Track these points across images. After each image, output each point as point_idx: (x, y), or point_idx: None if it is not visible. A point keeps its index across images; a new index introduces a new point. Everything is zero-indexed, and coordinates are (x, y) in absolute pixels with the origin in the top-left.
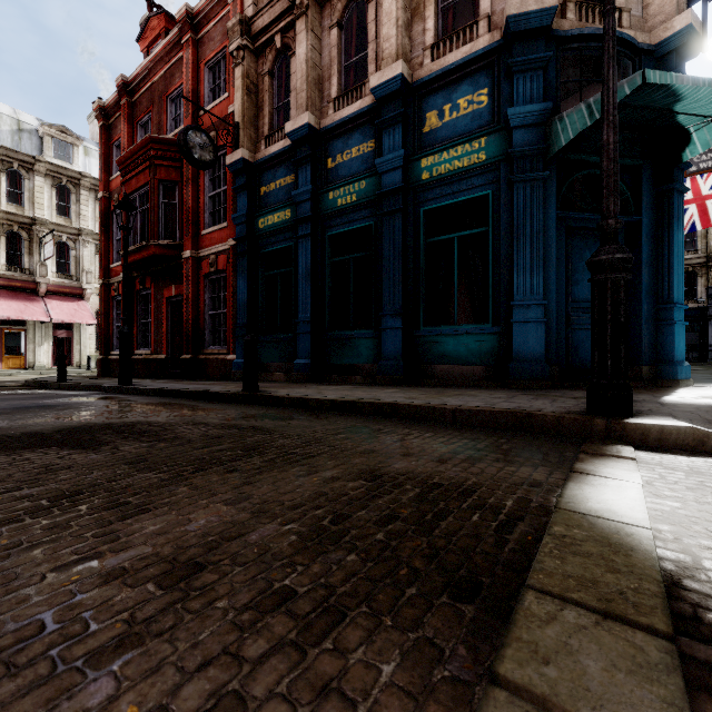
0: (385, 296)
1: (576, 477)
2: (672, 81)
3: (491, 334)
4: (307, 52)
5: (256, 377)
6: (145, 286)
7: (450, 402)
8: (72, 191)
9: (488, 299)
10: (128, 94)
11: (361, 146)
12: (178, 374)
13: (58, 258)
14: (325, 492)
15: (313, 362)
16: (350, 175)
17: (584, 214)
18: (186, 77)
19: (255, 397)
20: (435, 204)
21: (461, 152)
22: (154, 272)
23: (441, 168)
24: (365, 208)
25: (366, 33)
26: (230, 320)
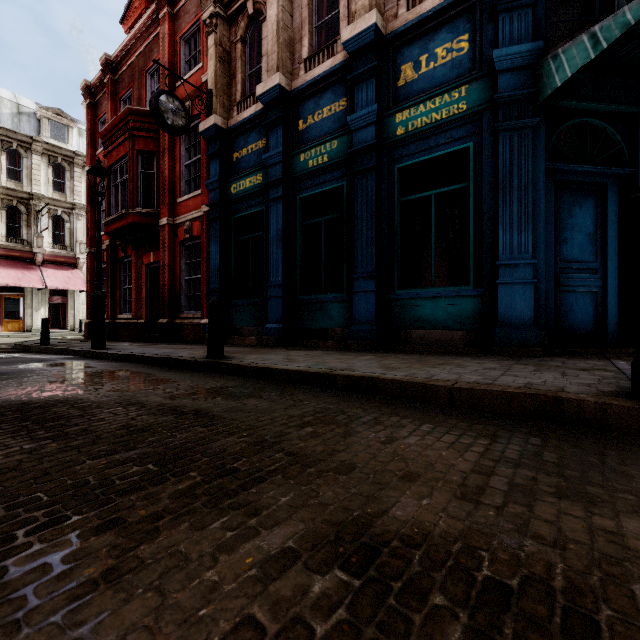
0: (357, 258)
1: None
2: None
3: (472, 296)
4: (278, 14)
5: (221, 343)
6: (126, 253)
7: (438, 374)
8: (67, 169)
9: (470, 259)
10: (111, 71)
11: (332, 105)
12: (156, 337)
13: (54, 230)
14: (259, 624)
15: (284, 326)
16: (322, 135)
17: (576, 165)
18: (163, 50)
19: (217, 365)
20: (410, 160)
21: (439, 104)
22: (134, 239)
23: (417, 122)
24: (337, 169)
25: None
26: (204, 285)
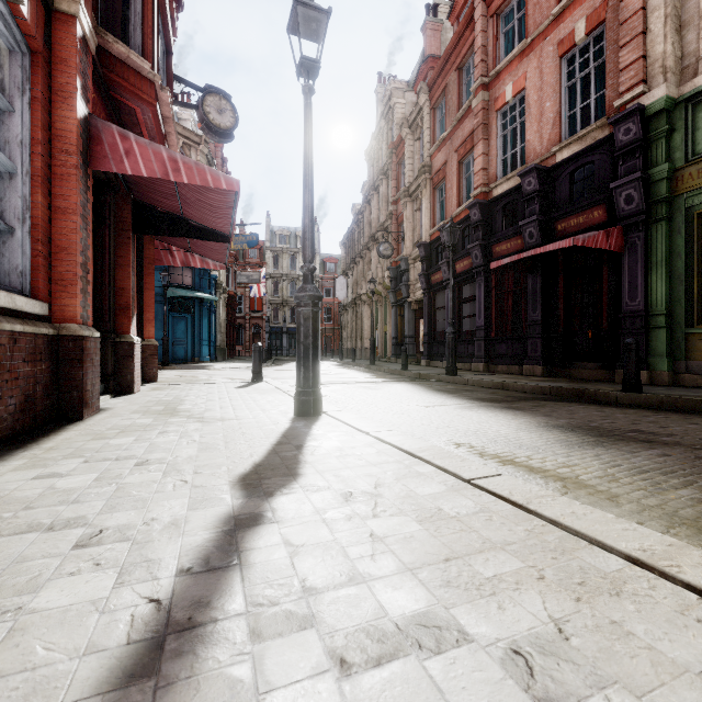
0: None
1: None
2: (188, 295)
3: None
4: None
5: None
6: None
7: None
8: None
9: None
10: None
11: None
12: None
13: None
14: None
15: None
16: None
17: (177, 313)
18: None
19: None
20: None
21: None
22: None
23: None
24: None
25: None
26: None
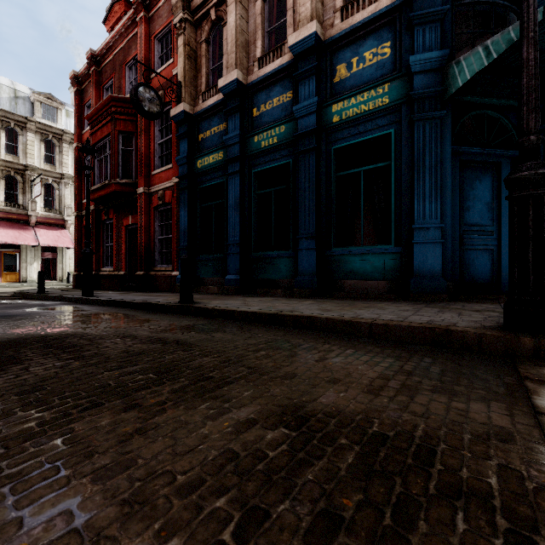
0: (301, 222)
1: None
2: None
3: (393, 253)
4: (236, 20)
5: (191, 291)
6: (108, 217)
7: (363, 314)
8: (56, 145)
9: (391, 223)
10: (96, 64)
11: (280, 96)
12: (134, 287)
13: (45, 196)
14: (235, 452)
15: (241, 277)
16: (272, 121)
17: (476, 148)
18: (140, 48)
19: (188, 308)
20: (344, 143)
21: (367, 98)
22: (115, 205)
23: (349, 112)
24: (284, 148)
25: (285, 4)
26: (175, 243)
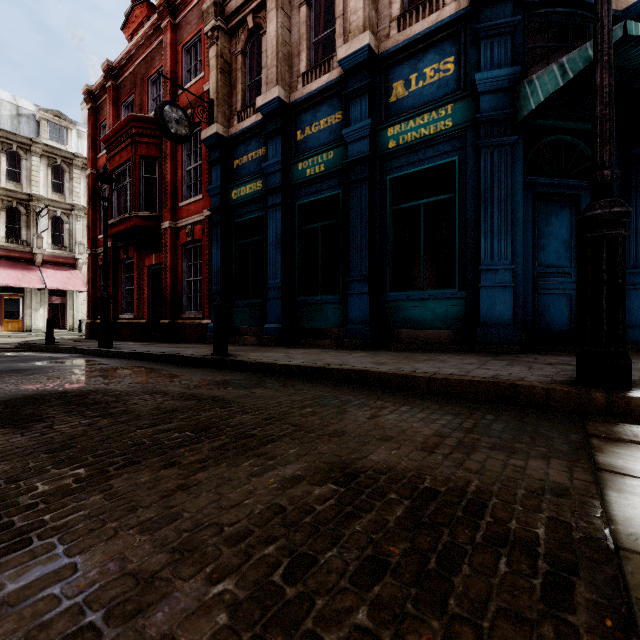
0: (352, 262)
1: (612, 481)
2: None
3: (457, 299)
4: (277, 30)
5: (225, 341)
6: (128, 255)
7: (421, 368)
8: (66, 170)
9: (455, 264)
10: (113, 77)
11: (328, 118)
12: (158, 337)
13: (53, 231)
14: (282, 506)
15: (283, 326)
16: (319, 146)
17: (551, 179)
18: (165, 59)
19: (223, 362)
20: (401, 171)
21: (427, 120)
22: (136, 242)
23: (407, 136)
24: (333, 178)
25: (334, 10)
26: (206, 287)
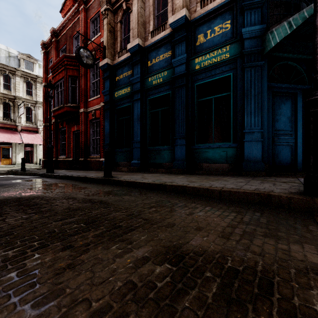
0: (177, 128)
1: None
2: None
3: (232, 147)
4: (138, 9)
5: (110, 170)
6: (63, 126)
7: (215, 184)
8: (33, 84)
9: (231, 129)
10: (55, 36)
11: (164, 54)
12: (78, 167)
13: (26, 114)
14: (134, 283)
15: (141, 161)
16: (159, 69)
17: (282, 84)
18: (81, 26)
19: (109, 180)
20: (202, 81)
21: (216, 54)
22: (67, 119)
23: (205, 63)
24: (166, 85)
25: None
26: (101, 142)
